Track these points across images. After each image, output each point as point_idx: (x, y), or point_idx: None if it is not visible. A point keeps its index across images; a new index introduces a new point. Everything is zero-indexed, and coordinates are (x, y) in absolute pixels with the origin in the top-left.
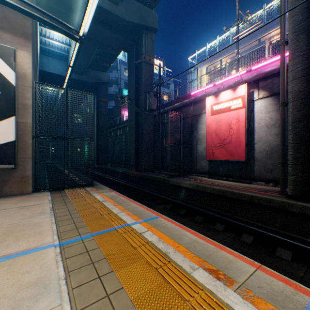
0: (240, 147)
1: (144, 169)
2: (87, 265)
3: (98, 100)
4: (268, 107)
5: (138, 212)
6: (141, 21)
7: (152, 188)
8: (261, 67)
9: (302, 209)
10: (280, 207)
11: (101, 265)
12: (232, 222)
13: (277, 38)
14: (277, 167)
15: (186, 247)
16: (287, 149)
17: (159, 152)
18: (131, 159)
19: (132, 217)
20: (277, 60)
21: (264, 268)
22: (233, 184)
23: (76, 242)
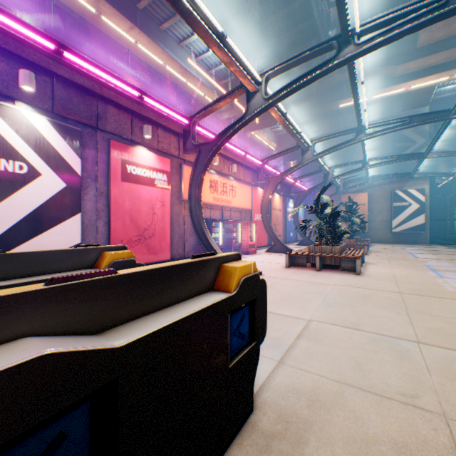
0: None
1: None
2: None
3: None
4: None
5: None
6: None
7: None
8: None
9: None
10: None
11: None
12: None
13: None
14: None
15: None
16: None
17: None
18: None
19: None
20: None
21: None
22: None
23: (455, 249)
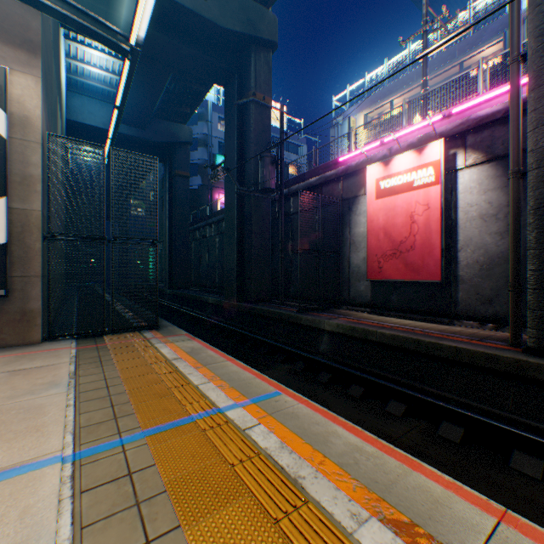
0: (430, 256)
1: (253, 298)
2: (124, 511)
3: (172, 175)
4: (484, 183)
5: (241, 383)
6: (248, 29)
7: (269, 332)
8: (470, 108)
9: None
10: (513, 371)
11: (155, 509)
12: (421, 399)
13: (501, 53)
14: (501, 294)
15: (338, 463)
16: (521, 261)
17: (281, 267)
18: (231, 279)
19: (229, 394)
20: (502, 94)
21: (515, 519)
22: (419, 325)
23: (108, 452)
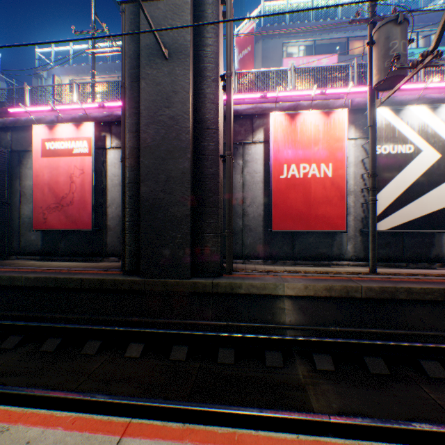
0: (86, 210)
1: None
2: None
3: None
4: None
5: None
6: None
7: None
8: (117, 107)
9: (133, 284)
10: (113, 287)
11: None
12: (40, 326)
13: None
14: None
15: None
16: None
17: None
18: None
19: None
20: None
21: None
22: (74, 265)
23: None
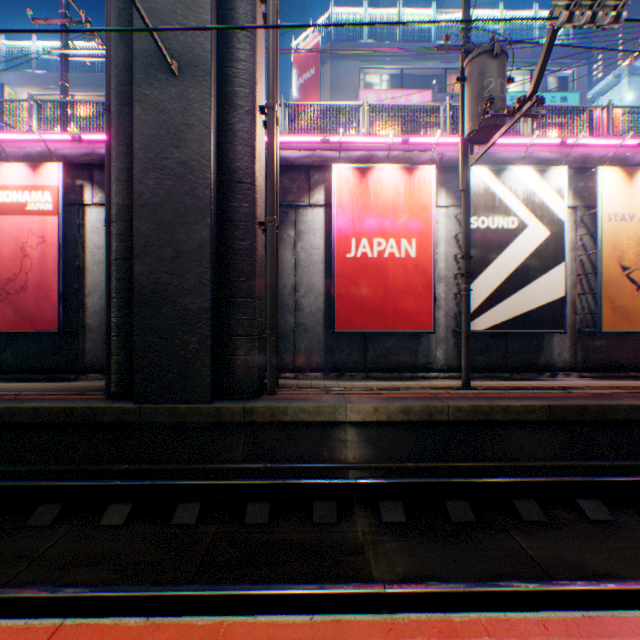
0: (49, 300)
1: None
2: None
3: None
4: None
5: None
6: None
7: None
8: (103, 143)
9: (122, 414)
10: (90, 419)
11: None
12: None
13: None
14: None
15: None
16: None
17: None
18: None
19: None
20: None
21: None
22: (27, 387)
23: None
